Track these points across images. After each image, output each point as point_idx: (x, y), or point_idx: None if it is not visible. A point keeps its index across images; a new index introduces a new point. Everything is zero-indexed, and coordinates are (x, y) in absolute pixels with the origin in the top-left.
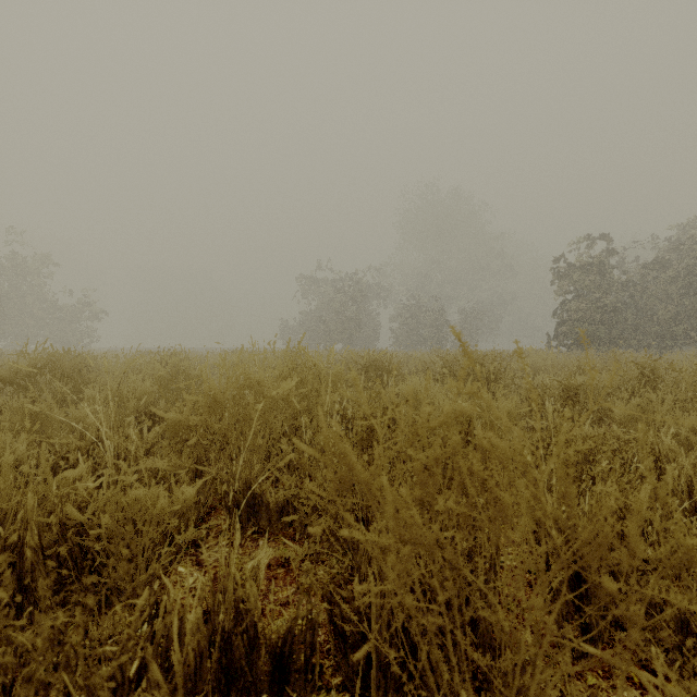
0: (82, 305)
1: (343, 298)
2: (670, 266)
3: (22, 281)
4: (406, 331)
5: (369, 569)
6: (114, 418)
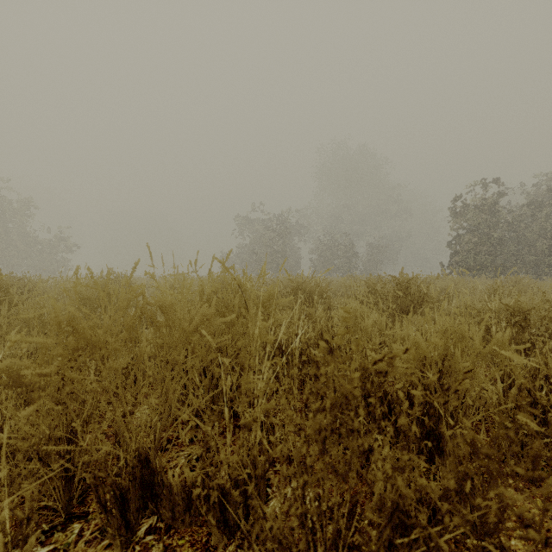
0: (58, 240)
1: (272, 234)
2: (545, 206)
3: (8, 220)
4: (323, 261)
5: None
6: None
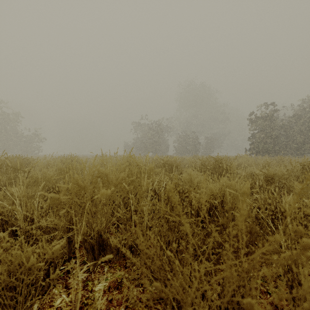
0: (34, 135)
1: (152, 132)
2: (301, 117)
3: (7, 124)
4: (181, 147)
5: (173, 309)
6: (24, 195)
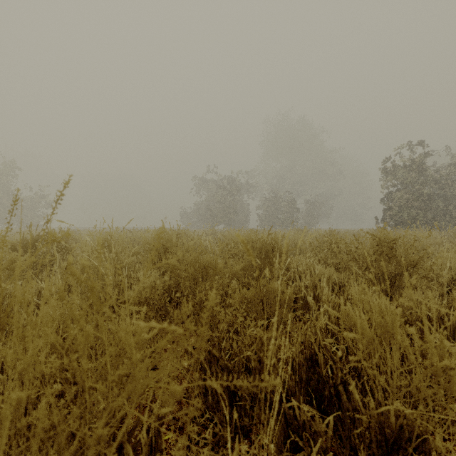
0: (38, 197)
1: (224, 192)
2: None
3: None
4: (269, 216)
5: None
6: None
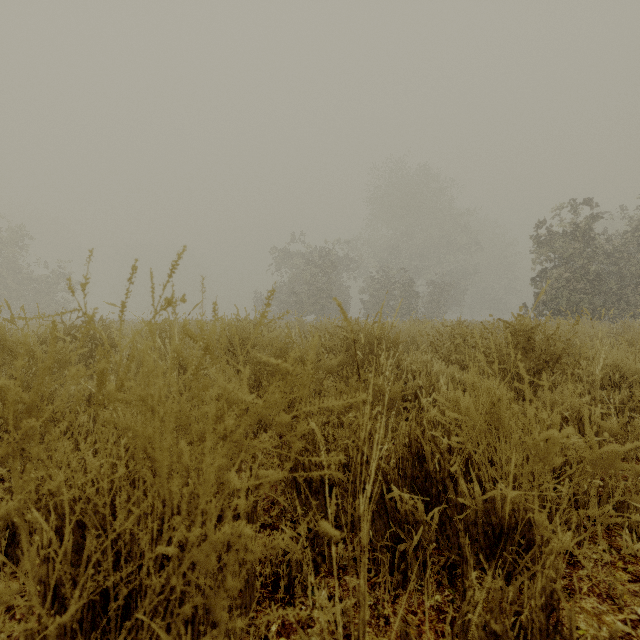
0: (57, 276)
1: (315, 270)
2: None
3: None
4: (377, 302)
5: None
6: None
